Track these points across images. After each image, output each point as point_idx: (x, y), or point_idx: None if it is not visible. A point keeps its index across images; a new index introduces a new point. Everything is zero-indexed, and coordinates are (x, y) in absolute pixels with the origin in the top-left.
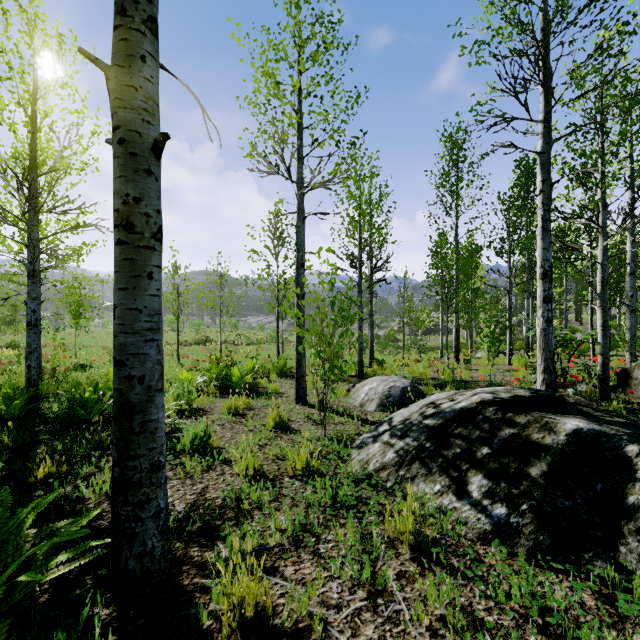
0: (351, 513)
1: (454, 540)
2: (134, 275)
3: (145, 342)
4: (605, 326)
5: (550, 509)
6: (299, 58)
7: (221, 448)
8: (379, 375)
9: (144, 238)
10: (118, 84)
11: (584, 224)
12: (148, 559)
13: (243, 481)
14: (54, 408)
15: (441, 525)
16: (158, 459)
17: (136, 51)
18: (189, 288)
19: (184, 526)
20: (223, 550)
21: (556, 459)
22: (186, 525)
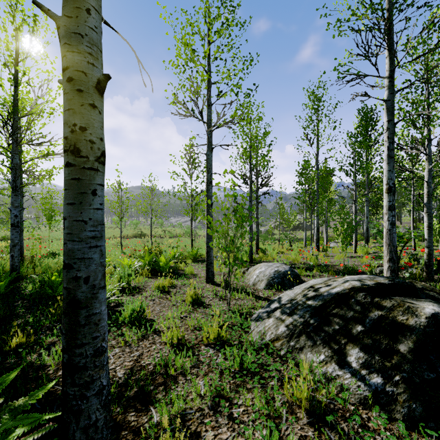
0: (255, 379)
1: (340, 404)
2: (80, 192)
3: (90, 248)
4: (430, 227)
5: (419, 380)
6: (209, 32)
7: (152, 320)
8: (264, 260)
9: (89, 161)
10: (67, 32)
11: (407, 153)
12: (92, 430)
13: (169, 349)
14: (29, 288)
15: (328, 390)
16: (101, 345)
17: (82, 4)
18: (129, 198)
19: (123, 391)
20: (155, 415)
21: (420, 338)
22: (125, 390)
